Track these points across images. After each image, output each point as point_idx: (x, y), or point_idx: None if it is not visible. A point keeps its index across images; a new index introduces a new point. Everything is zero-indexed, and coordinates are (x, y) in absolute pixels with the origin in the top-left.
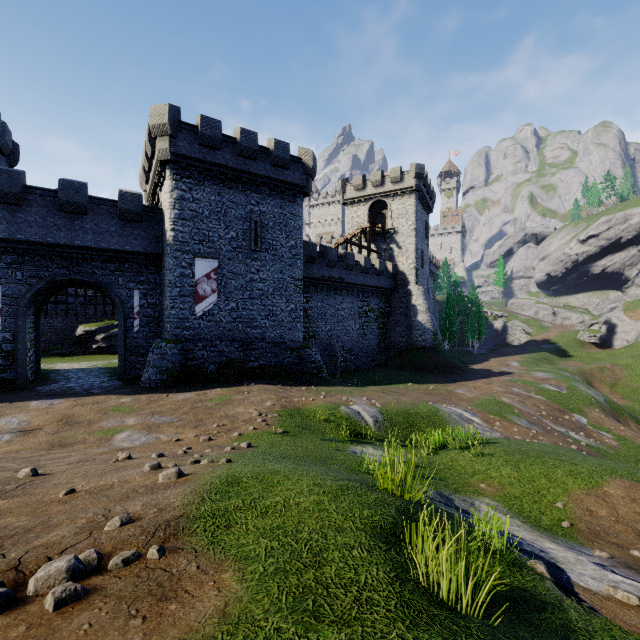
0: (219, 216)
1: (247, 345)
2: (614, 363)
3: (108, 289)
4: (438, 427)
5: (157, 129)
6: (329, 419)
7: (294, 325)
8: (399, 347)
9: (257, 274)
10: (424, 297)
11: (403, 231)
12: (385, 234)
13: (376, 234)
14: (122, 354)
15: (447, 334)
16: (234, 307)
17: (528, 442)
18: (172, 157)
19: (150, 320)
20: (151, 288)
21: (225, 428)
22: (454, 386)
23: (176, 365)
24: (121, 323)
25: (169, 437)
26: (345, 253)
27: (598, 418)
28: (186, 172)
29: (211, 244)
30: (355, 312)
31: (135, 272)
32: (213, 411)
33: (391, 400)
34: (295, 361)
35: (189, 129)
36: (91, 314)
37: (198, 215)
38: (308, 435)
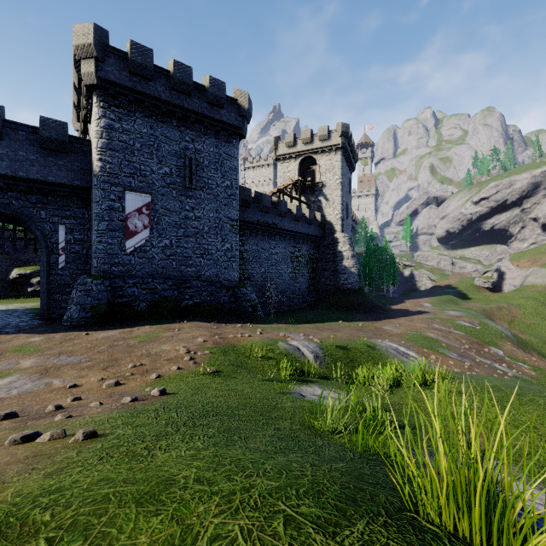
0: (151, 150)
1: (181, 283)
2: (509, 303)
3: (28, 222)
4: (378, 362)
5: (81, 50)
6: (267, 356)
7: (230, 264)
8: (327, 290)
9: (192, 212)
10: (349, 244)
11: (330, 185)
12: (314, 187)
13: (306, 187)
14: (44, 292)
15: (367, 280)
16: (168, 244)
17: (479, 375)
18: (98, 82)
19: (77, 257)
20: (78, 223)
21: (142, 369)
22: (381, 323)
23: (102, 302)
24: (43, 259)
25: (64, 382)
26: (278, 200)
27: (511, 350)
28: (115, 100)
29: (143, 178)
30: (287, 257)
31: (60, 206)
32: (134, 349)
33: (327, 336)
34: (231, 300)
35: (118, 54)
36: (28, 258)
37: (128, 147)
38: (244, 374)
